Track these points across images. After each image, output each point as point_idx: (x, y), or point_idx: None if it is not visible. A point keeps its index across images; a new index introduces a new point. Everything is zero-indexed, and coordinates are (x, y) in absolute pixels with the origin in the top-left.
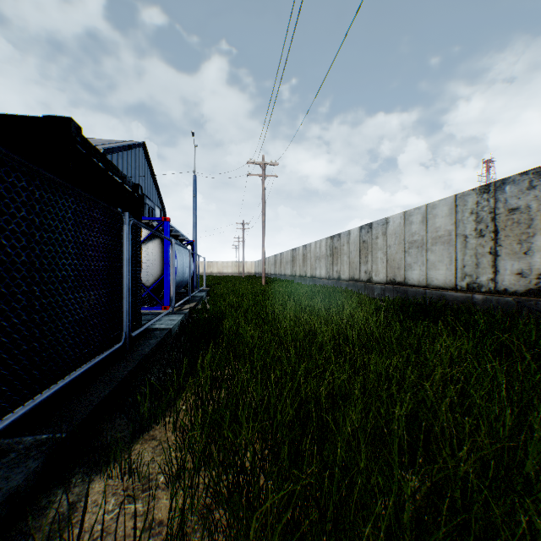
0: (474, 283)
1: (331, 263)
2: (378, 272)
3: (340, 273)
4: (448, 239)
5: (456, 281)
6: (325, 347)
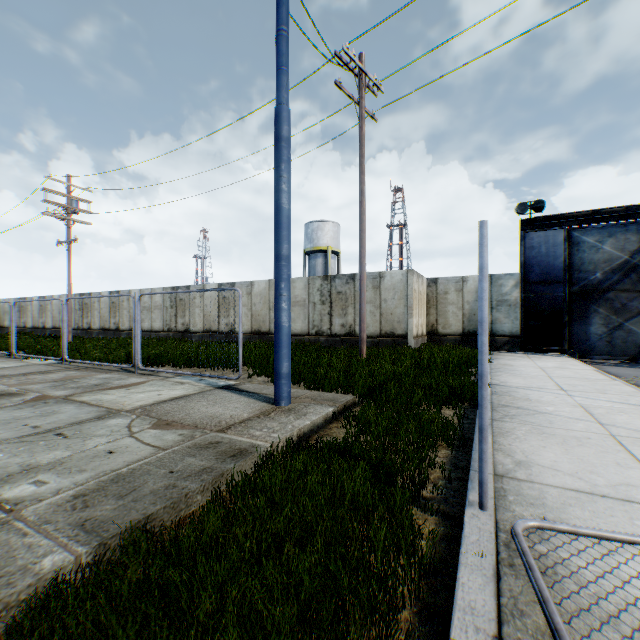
0: (80, 327)
1: (21, 317)
2: (50, 323)
3: (27, 324)
4: (74, 310)
5: (76, 326)
6: (4, 340)
